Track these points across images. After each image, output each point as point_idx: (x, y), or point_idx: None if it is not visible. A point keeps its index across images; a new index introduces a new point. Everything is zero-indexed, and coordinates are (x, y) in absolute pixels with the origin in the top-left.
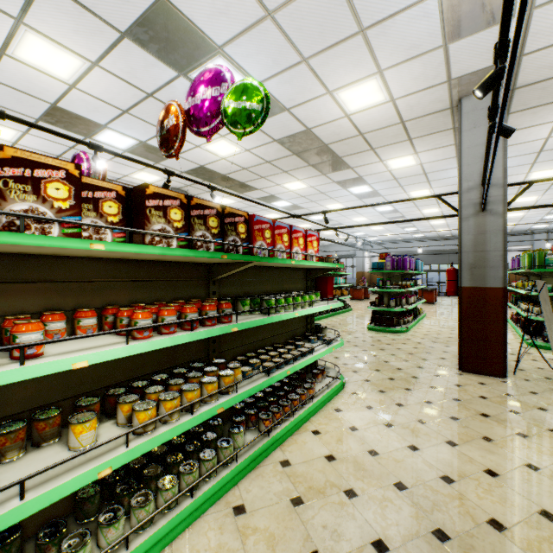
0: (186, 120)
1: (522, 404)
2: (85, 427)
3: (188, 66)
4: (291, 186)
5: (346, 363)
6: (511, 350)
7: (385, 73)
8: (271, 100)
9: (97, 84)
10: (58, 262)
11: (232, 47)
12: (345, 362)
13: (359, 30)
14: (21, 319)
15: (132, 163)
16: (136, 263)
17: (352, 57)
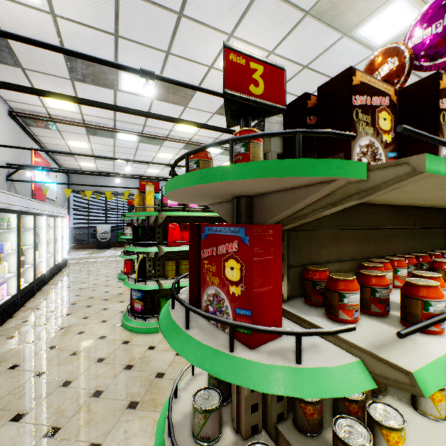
0: (413, 57)
1: None
2: (442, 395)
3: (357, 22)
4: None
5: None
6: None
7: None
8: None
9: None
10: (364, 209)
11: None
12: None
13: None
14: (381, 267)
15: None
16: (405, 210)
17: None
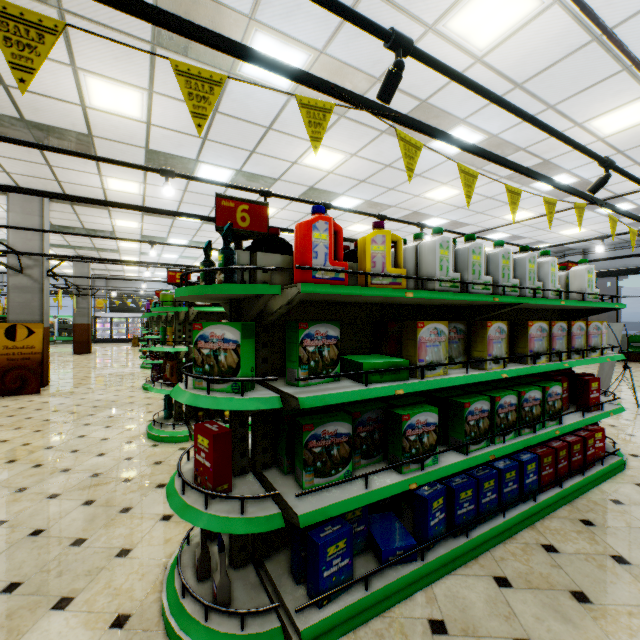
0: None
1: None
2: None
3: None
4: (128, 245)
5: None
6: (125, 383)
7: None
8: None
9: None
10: None
11: None
12: None
13: None
14: None
15: None
16: None
17: None
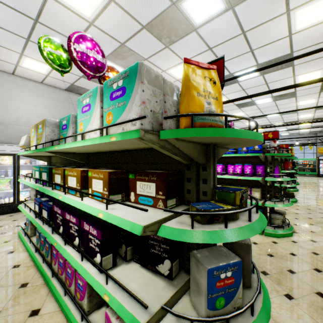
0: None
1: (311, 222)
2: None
3: (254, 104)
4: None
5: (321, 205)
6: None
7: (297, 75)
8: (284, 94)
9: (248, 113)
10: None
11: (253, 99)
12: (322, 205)
13: (265, 84)
14: None
15: (290, 116)
16: None
17: (277, 83)
